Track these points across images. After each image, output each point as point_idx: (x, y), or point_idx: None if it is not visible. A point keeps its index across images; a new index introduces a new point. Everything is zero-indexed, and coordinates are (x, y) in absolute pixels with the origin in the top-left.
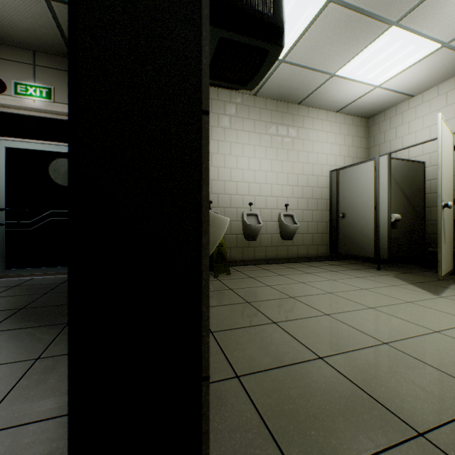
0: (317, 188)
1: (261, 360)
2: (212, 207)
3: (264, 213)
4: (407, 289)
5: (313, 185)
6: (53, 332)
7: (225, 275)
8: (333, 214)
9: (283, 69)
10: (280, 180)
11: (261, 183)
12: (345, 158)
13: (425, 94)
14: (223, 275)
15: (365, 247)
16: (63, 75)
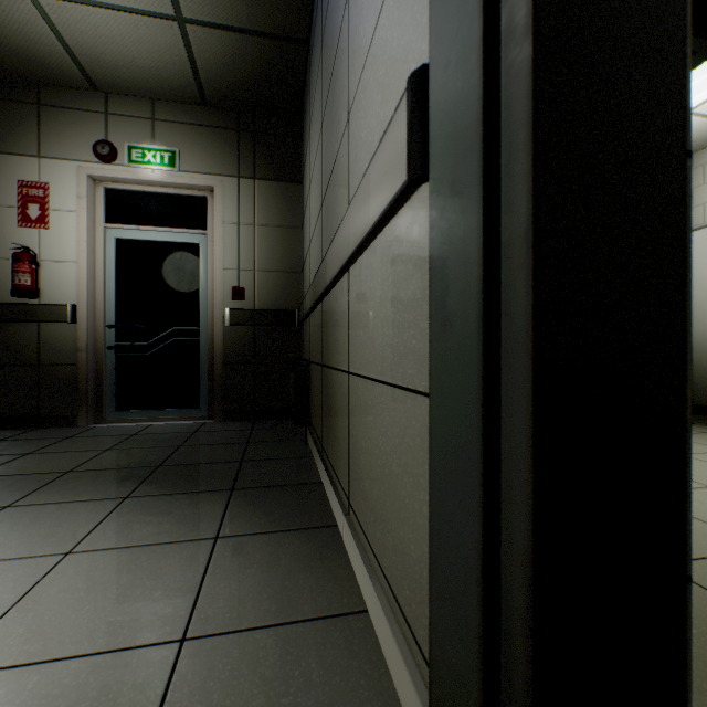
0: None
1: None
2: None
3: None
4: None
5: None
6: (218, 501)
7: None
8: None
9: None
10: None
11: None
12: None
13: None
14: None
15: None
16: (191, 131)
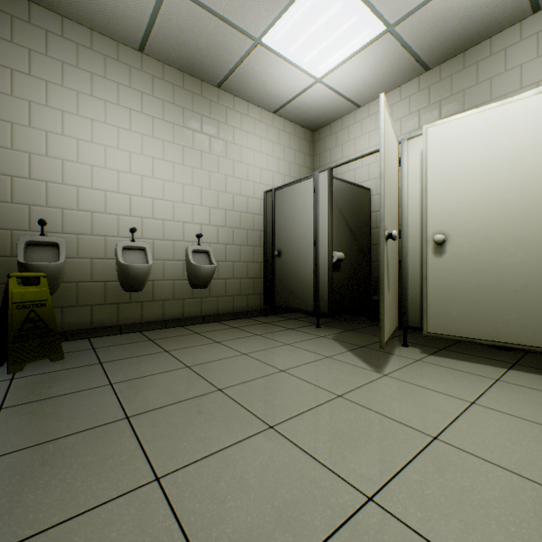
0: (247, 213)
1: None
2: (48, 231)
3: (160, 247)
4: (343, 364)
5: (242, 210)
6: None
7: (47, 362)
8: (269, 251)
9: (175, 4)
10: (189, 197)
11: (156, 198)
12: (286, 177)
13: (371, 105)
14: (44, 363)
15: (304, 296)
16: None
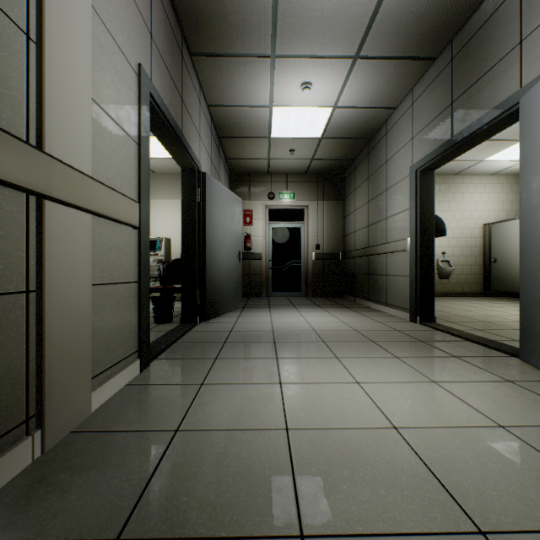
0: (471, 238)
1: (435, 315)
2: None
3: None
4: None
5: (467, 237)
6: (346, 308)
7: None
8: (486, 259)
9: None
10: None
11: None
12: (499, 212)
13: None
14: None
15: (512, 284)
16: (300, 184)
